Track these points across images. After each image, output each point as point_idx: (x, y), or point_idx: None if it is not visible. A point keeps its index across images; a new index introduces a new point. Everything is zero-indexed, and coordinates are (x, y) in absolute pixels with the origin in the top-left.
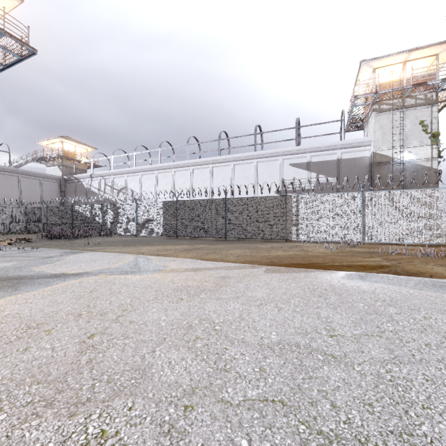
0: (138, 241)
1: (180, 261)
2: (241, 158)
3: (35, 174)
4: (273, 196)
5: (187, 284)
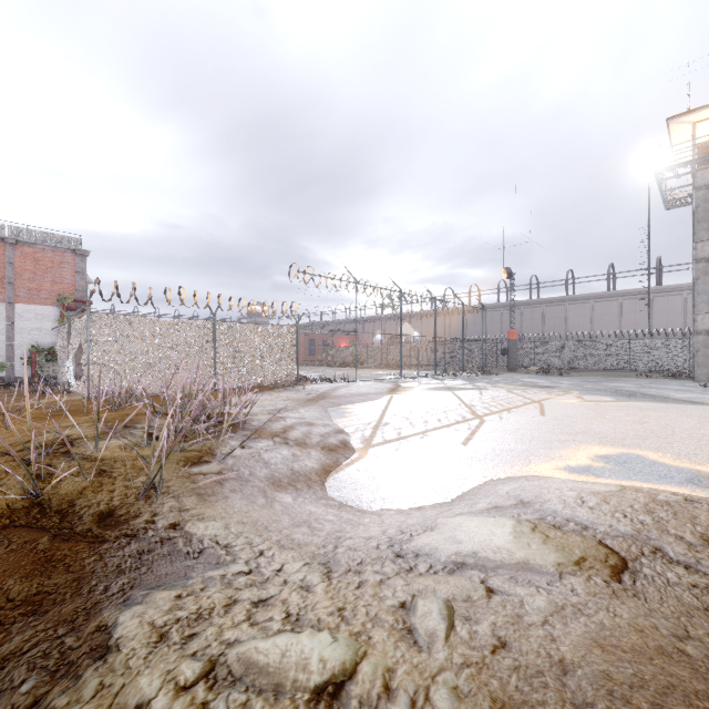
0: None
1: None
2: None
3: None
4: None
5: None
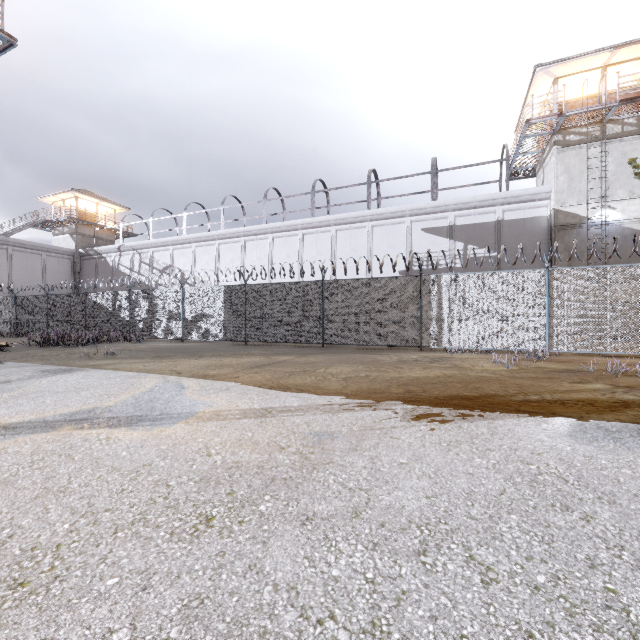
0: (182, 349)
1: (239, 391)
2: (347, 220)
3: (35, 246)
4: (400, 277)
5: (236, 459)
